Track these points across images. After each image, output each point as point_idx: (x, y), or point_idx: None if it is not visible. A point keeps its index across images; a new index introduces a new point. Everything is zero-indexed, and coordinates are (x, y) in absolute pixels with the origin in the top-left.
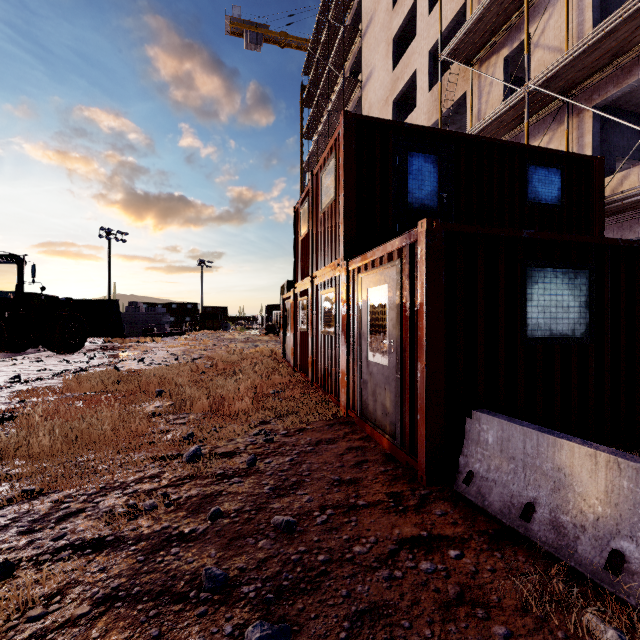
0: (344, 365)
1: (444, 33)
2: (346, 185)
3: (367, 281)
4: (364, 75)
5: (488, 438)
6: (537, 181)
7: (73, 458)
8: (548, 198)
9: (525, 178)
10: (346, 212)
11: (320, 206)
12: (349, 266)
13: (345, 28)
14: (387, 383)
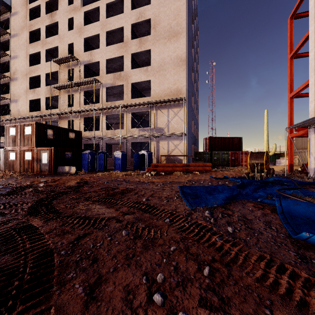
0: (36, 165)
1: (51, 72)
2: (36, 134)
3: (42, 152)
4: (12, 54)
5: (60, 168)
6: (71, 134)
7: None
8: (73, 137)
9: (68, 134)
10: (36, 139)
11: (24, 133)
12: (37, 148)
13: (1, 28)
14: (47, 165)
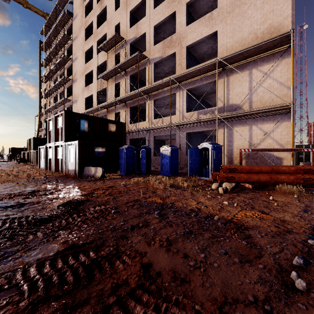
0: (65, 164)
1: (101, 64)
2: (65, 126)
3: (70, 147)
4: (73, 57)
5: (86, 169)
6: (110, 126)
7: (3, 181)
8: (113, 130)
9: (108, 126)
10: (65, 131)
11: (57, 126)
12: (66, 143)
13: (65, 34)
14: (73, 165)
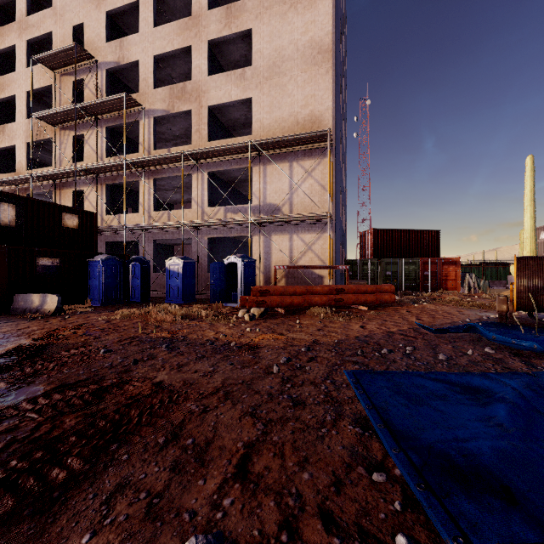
0: None
1: (39, 89)
2: None
3: None
4: None
5: (20, 299)
6: (67, 219)
7: None
8: (72, 226)
9: (61, 217)
10: None
11: None
12: None
13: None
14: None
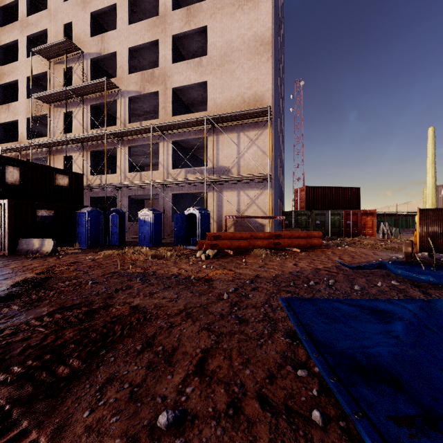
0: None
1: (37, 75)
2: None
3: None
4: None
5: (23, 243)
6: (60, 179)
7: None
8: (64, 184)
9: (55, 177)
10: None
11: None
12: None
13: None
14: None
